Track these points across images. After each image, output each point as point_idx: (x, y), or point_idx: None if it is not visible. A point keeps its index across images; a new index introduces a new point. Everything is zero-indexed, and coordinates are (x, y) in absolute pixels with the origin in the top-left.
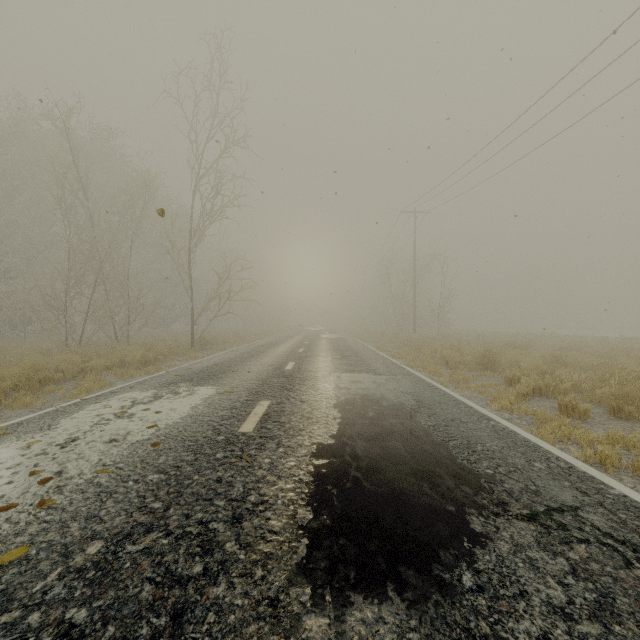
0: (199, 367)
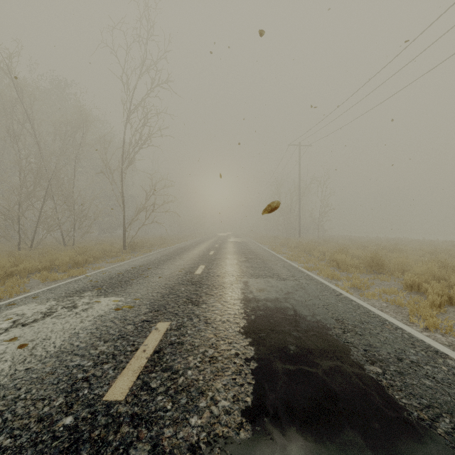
0: (118, 270)
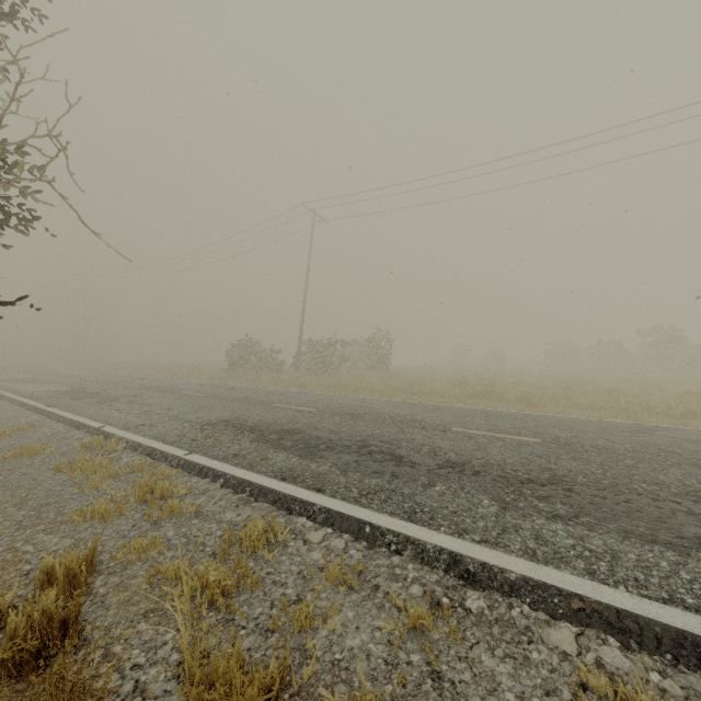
0: None
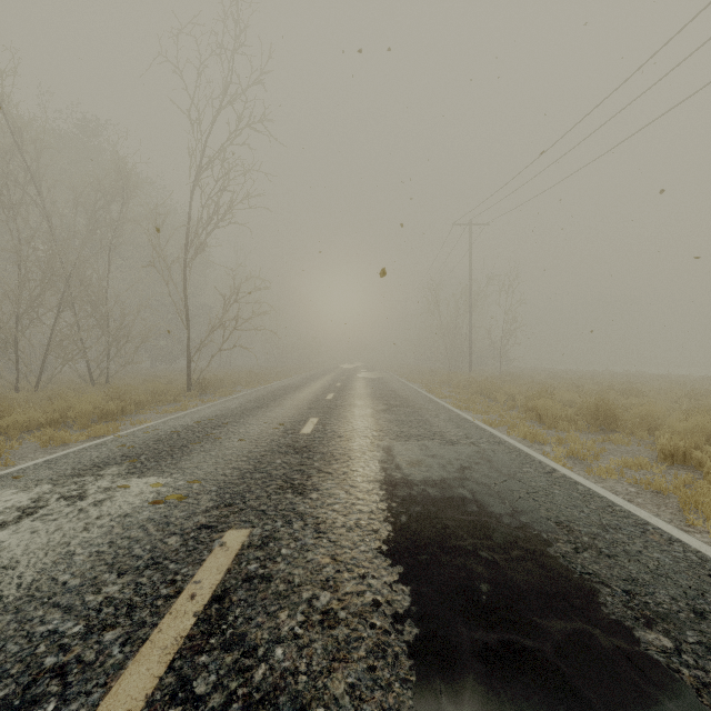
0: (172, 427)
